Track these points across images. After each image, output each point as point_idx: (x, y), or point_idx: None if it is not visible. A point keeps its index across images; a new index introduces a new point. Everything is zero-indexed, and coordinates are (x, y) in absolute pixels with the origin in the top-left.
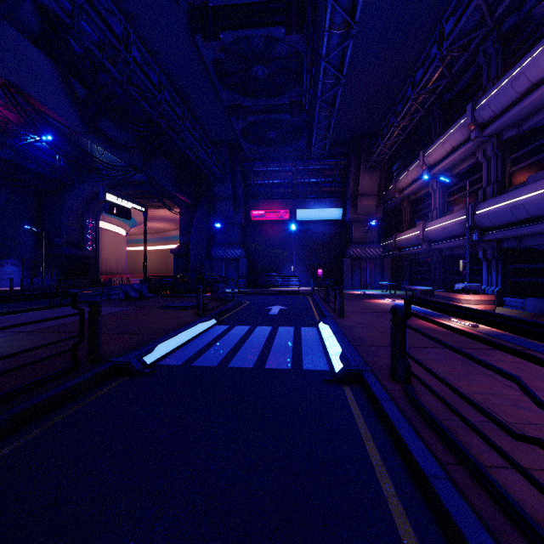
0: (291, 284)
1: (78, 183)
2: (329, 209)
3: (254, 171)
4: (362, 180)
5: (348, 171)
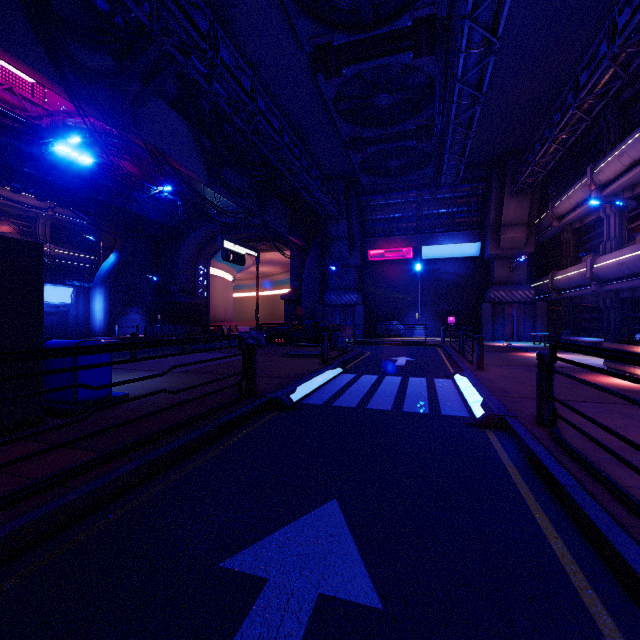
0: (416, 334)
1: (192, 230)
2: (463, 244)
3: (372, 205)
4: (507, 207)
5: (487, 197)
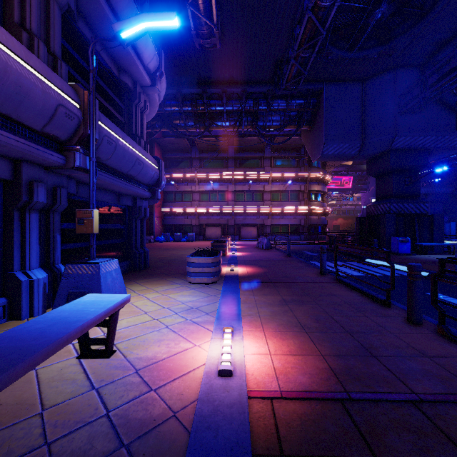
0: None
1: None
2: None
3: None
4: None
5: None
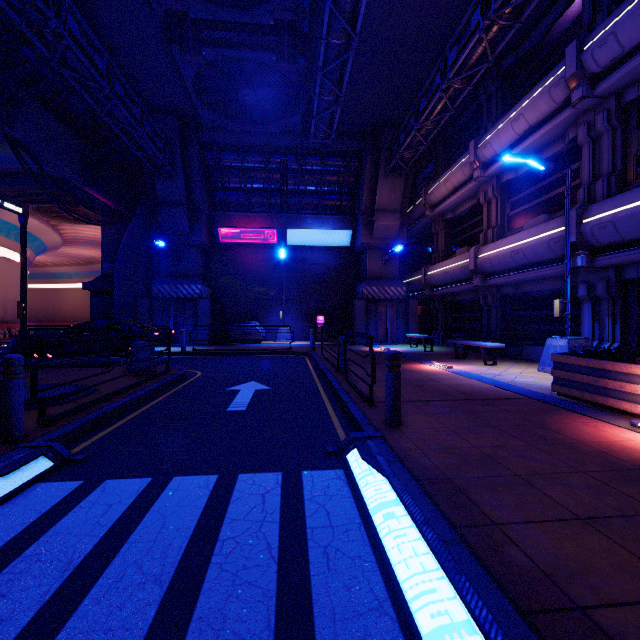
0: (280, 337)
1: None
2: (333, 231)
3: (223, 166)
4: (381, 189)
5: (360, 176)
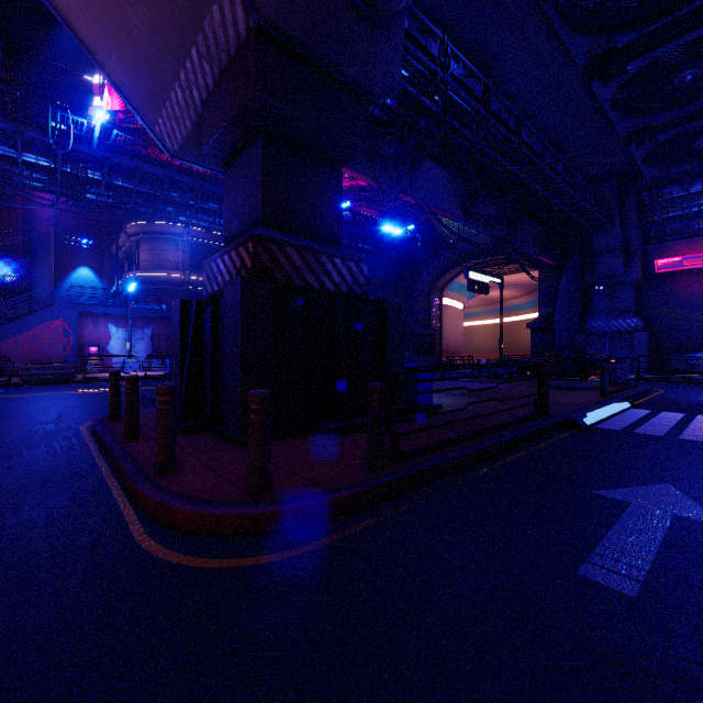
0: None
1: (427, 262)
2: None
3: (661, 201)
4: None
5: None
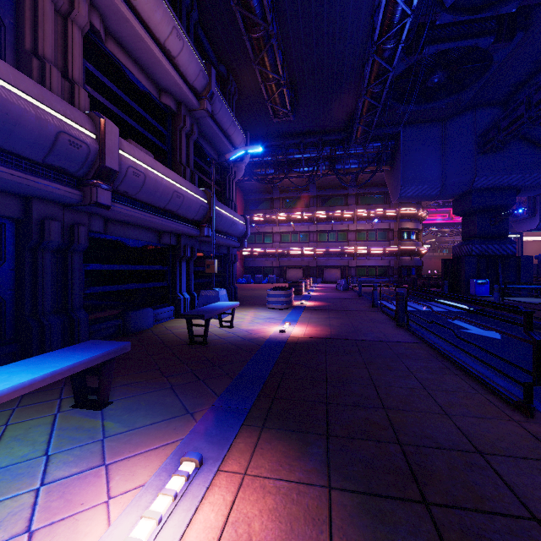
0: None
1: None
2: None
3: None
4: None
5: None
